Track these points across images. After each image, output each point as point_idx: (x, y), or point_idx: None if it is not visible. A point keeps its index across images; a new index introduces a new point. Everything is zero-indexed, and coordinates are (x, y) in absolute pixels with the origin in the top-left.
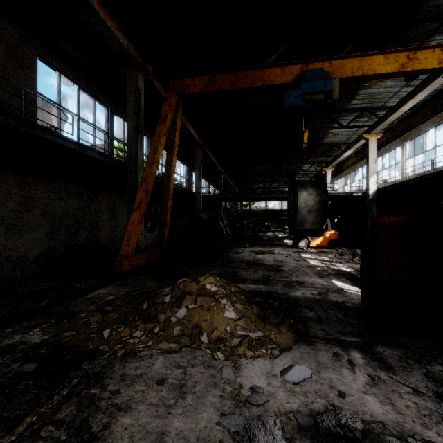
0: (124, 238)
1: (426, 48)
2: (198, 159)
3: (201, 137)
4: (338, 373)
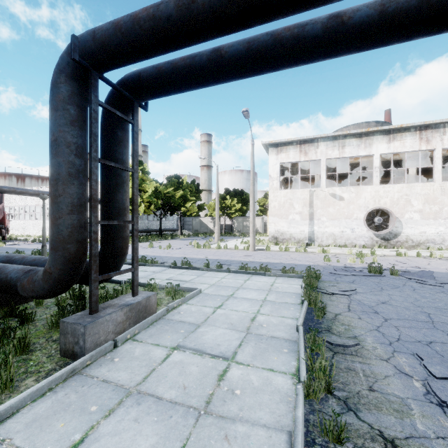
0: None
1: None
2: None
3: None
4: None
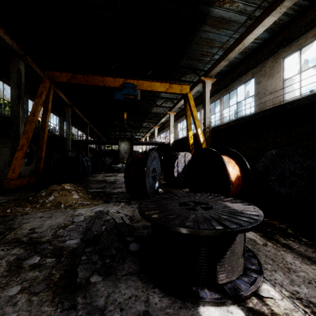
0: (10, 168)
1: (175, 83)
2: (67, 115)
3: (70, 100)
4: (112, 207)
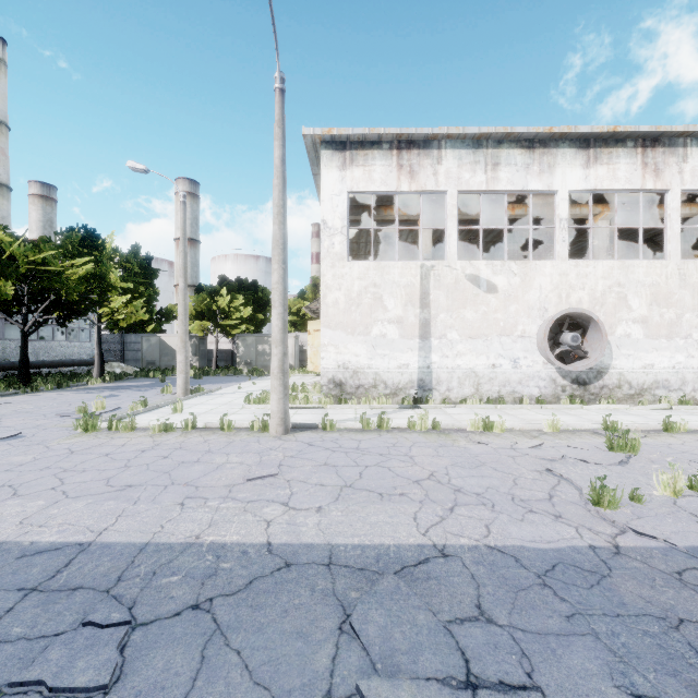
0: None
1: None
2: None
3: None
4: None
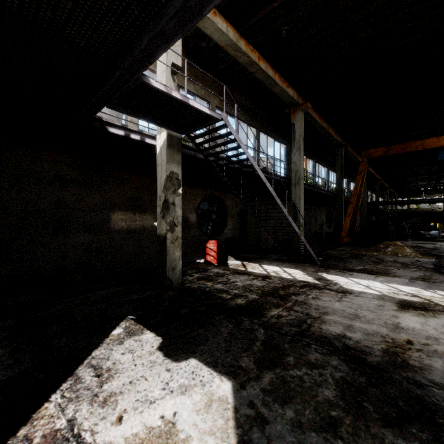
0: (342, 229)
1: None
2: None
3: None
4: None
